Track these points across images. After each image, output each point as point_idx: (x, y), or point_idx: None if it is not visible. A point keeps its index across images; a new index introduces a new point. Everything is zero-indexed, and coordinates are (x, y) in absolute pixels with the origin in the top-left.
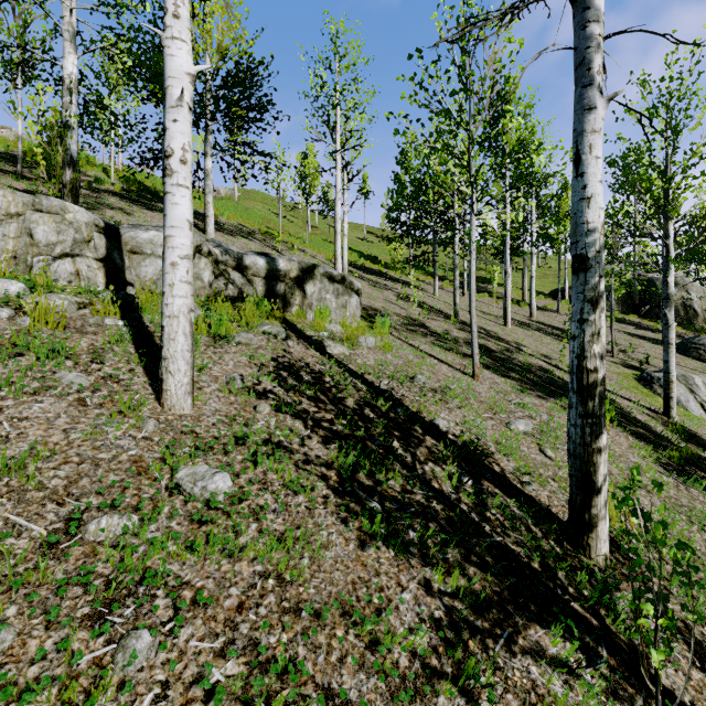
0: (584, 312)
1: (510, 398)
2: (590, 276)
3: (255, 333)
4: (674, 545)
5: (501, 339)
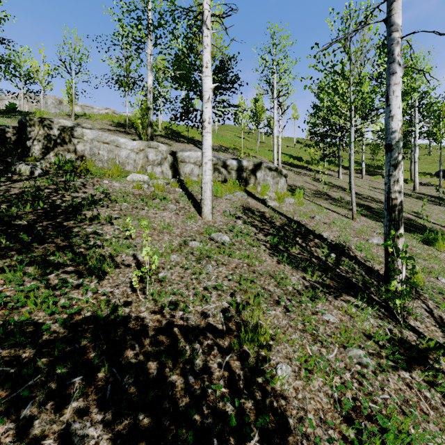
0: (390, 171)
1: (375, 230)
2: (393, 153)
3: (232, 196)
4: (407, 258)
5: (382, 202)
